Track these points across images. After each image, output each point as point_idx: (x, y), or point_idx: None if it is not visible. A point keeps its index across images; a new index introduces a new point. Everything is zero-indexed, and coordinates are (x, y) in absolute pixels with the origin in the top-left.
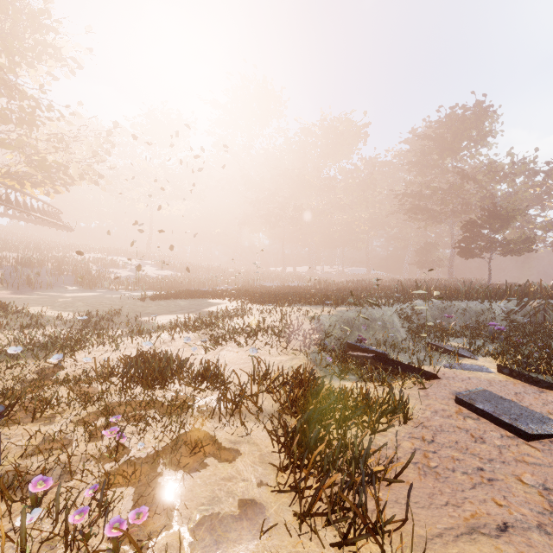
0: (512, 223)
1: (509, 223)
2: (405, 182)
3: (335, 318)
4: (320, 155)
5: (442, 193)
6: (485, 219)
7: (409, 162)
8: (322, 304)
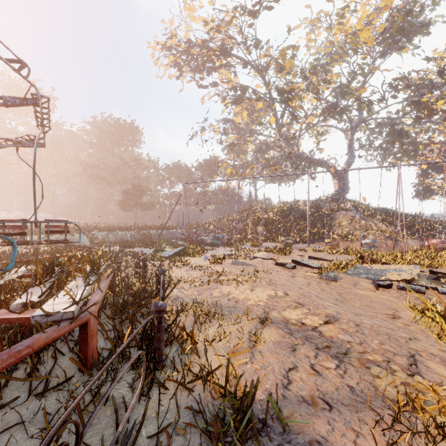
0: (146, 194)
1: (144, 194)
2: (88, 155)
3: (55, 238)
4: (4, 107)
5: (113, 169)
6: (133, 191)
7: (91, 143)
8: (41, 234)
